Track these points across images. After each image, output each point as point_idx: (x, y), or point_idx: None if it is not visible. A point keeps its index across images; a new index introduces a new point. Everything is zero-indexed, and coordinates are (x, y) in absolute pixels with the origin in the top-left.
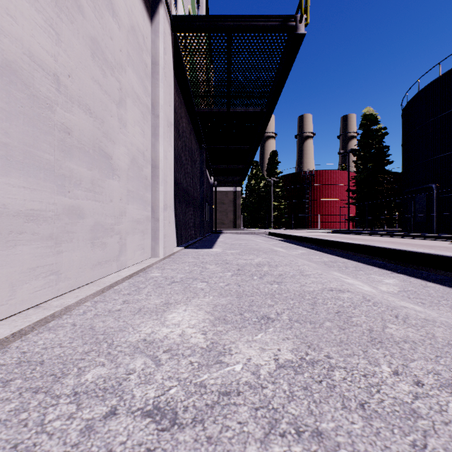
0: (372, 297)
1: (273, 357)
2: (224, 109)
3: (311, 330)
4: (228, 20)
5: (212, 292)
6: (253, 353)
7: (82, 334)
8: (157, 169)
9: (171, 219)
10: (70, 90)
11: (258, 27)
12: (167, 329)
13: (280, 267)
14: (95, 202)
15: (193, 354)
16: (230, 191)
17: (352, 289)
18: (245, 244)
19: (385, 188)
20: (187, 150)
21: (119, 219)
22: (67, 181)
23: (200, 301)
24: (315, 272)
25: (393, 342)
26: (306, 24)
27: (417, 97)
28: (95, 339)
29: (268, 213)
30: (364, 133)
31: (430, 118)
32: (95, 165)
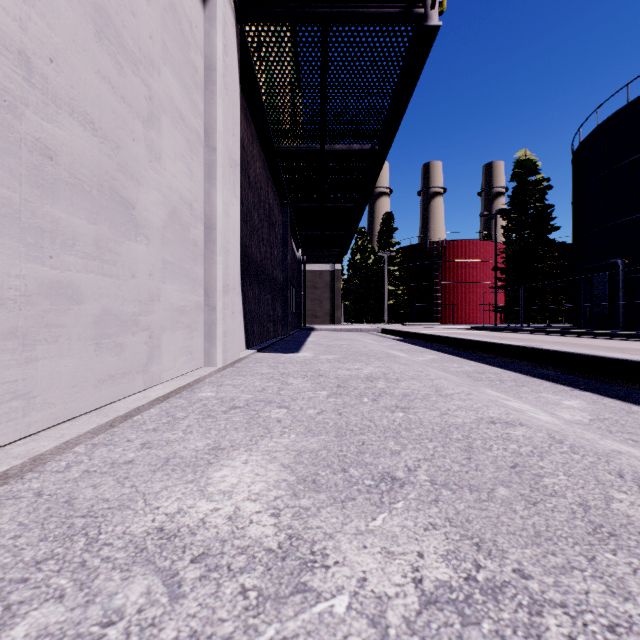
0: (563, 435)
1: (411, 575)
2: (317, 147)
3: (474, 505)
4: (322, 6)
5: (296, 427)
6: (371, 564)
7: (47, 515)
8: (214, 230)
9: (235, 309)
10: (53, 85)
11: (367, 16)
12: (207, 504)
13: (403, 382)
14: (103, 277)
15: (249, 566)
16: (326, 270)
17: (527, 421)
18: (348, 346)
19: (548, 265)
20: (262, 207)
21: (148, 307)
22: (47, 238)
23: (273, 444)
24: (460, 391)
25: (638, 534)
26: (440, 11)
27: (594, 134)
28: (67, 527)
29: (380, 302)
30: (517, 187)
31: (614, 164)
32: (103, 216)
